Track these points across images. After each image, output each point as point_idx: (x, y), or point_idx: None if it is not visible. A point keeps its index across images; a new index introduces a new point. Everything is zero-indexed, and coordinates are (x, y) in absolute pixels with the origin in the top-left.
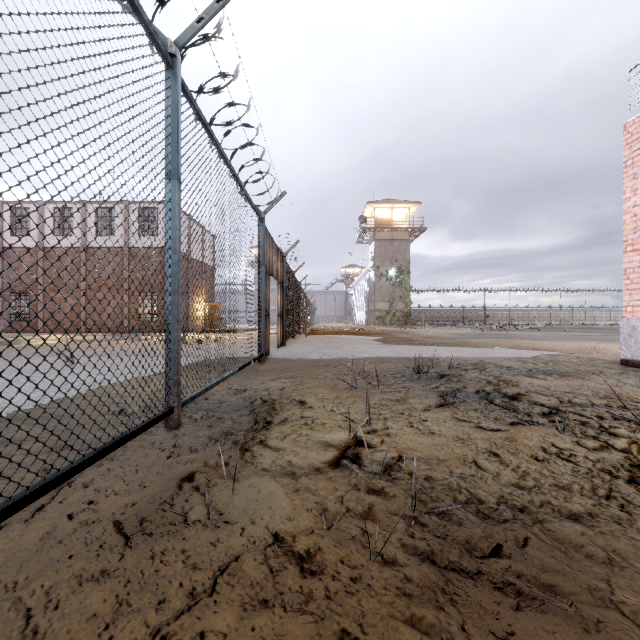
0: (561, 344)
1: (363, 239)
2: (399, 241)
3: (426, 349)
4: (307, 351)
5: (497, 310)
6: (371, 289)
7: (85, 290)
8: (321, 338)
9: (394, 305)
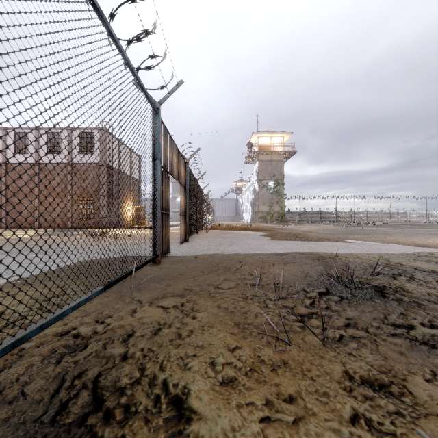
0: None
1: (250, 160)
2: (276, 161)
3: (316, 245)
4: (206, 248)
5: (344, 212)
6: (255, 196)
7: (38, 196)
8: (219, 233)
9: (272, 208)
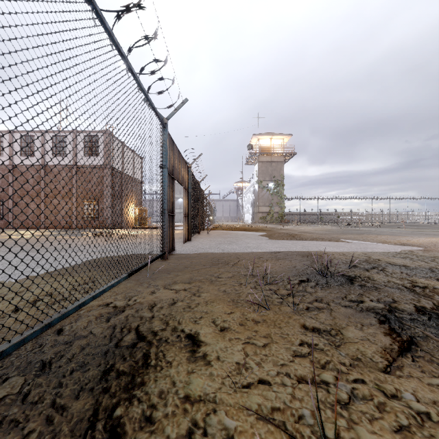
0: (424, 240)
1: (250, 161)
2: (276, 162)
3: (309, 244)
4: (208, 246)
5: (344, 212)
6: (256, 197)
7: (44, 197)
8: (220, 233)
9: (272, 209)
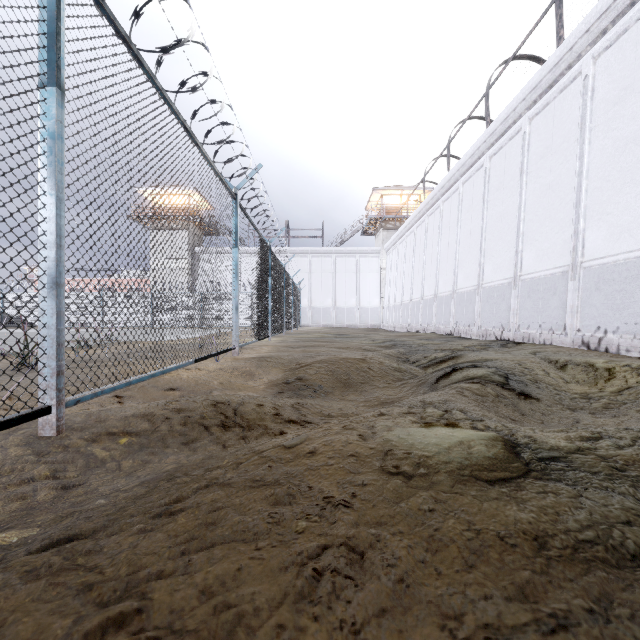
0: None
1: None
2: None
3: None
4: None
5: None
6: None
7: None
8: None
9: None
